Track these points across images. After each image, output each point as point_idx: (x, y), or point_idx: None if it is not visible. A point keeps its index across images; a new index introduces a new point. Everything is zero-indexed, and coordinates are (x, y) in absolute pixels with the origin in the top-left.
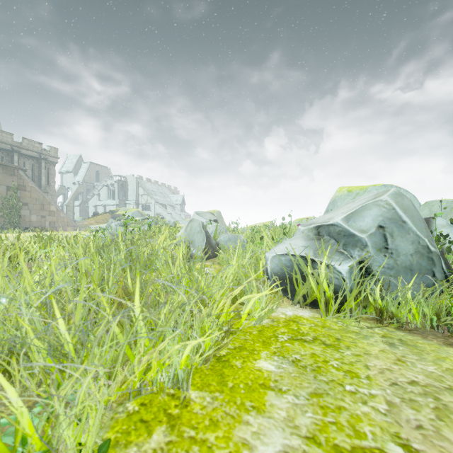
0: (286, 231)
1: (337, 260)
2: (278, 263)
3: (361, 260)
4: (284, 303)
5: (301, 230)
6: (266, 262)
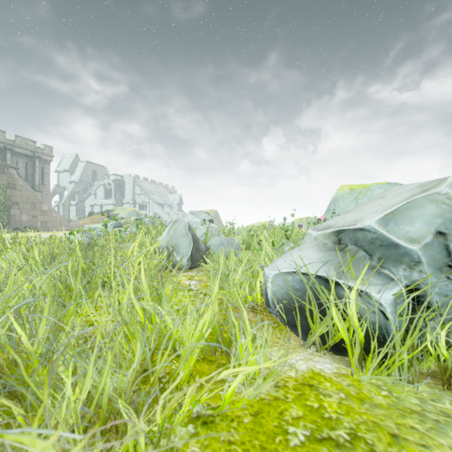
0: (288, 234)
1: (373, 283)
2: (283, 285)
3: (410, 283)
4: (291, 343)
5: (312, 236)
6: (265, 281)
